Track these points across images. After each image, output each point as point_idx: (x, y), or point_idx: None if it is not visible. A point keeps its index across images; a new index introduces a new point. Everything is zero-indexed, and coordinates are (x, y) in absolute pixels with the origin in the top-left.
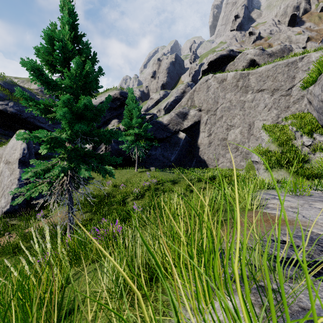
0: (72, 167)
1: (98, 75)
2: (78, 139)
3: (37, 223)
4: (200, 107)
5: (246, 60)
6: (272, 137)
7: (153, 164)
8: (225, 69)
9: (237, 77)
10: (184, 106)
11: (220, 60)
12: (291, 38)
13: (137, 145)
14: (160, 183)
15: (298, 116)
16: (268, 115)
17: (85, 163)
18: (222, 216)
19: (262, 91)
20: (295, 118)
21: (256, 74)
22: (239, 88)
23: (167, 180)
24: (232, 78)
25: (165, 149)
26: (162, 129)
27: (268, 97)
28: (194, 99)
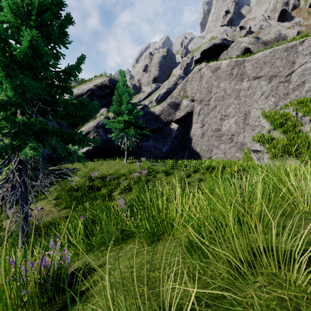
0: (14, 146)
1: (65, 24)
2: (35, 108)
3: (5, 222)
4: (192, 98)
5: (240, 49)
6: (274, 124)
7: (144, 156)
8: (218, 58)
9: (232, 65)
10: (176, 96)
11: (213, 49)
12: (281, 32)
13: (126, 134)
14: (151, 175)
15: (302, 100)
16: (265, 103)
17: (42, 142)
18: (287, 235)
19: (259, 78)
20: (300, 103)
21: (252, 61)
22: (234, 76)
23: (159, 171)
24: (227, 66)
25: (157, 140)
26: (154, 119)
27: (265, 84)
28: (187, 89)
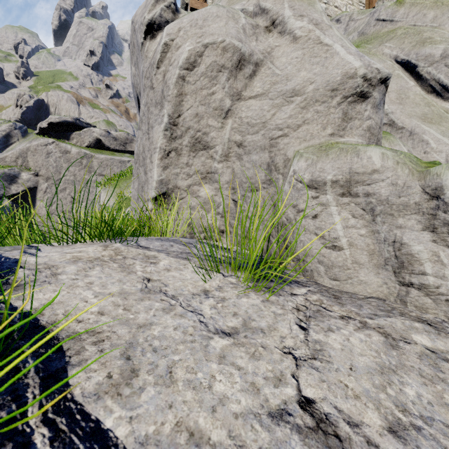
0: None
1: None
2: None
3: None
4: (37, 171)
5: (92, 137)
6: None
7: None
8: (70, 136)
9: (82, 155)
10: (12, 166)
11: (65, 125)
12: None
13: None
14: None
15: None
16: None
17: None
18: None
19: (103, 176)
20: None
21: (98, 160)
22: (84, 166)
23: None
24: (77, 154)
25: None
26: None
27: None
28: (28, 159)
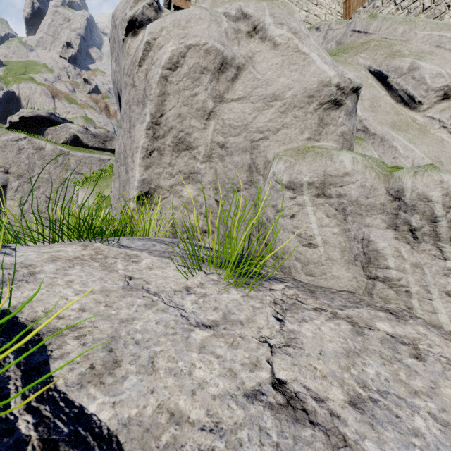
0: None
1: None
2: None
3: None
4: (6, 168)
5: (69, 133)
6: None
7: None
8: (45, 131)
9: (57, 152)
10: None
11: (38, 120)
12: None
13: None
14: None
15: None
16: None
17: None
18: None
19: (81, 174)
20: None
21: (75, 157)
22: (60, 164)
23: None
24: (52, 151)
25: None
26: None
27: None
28: None
